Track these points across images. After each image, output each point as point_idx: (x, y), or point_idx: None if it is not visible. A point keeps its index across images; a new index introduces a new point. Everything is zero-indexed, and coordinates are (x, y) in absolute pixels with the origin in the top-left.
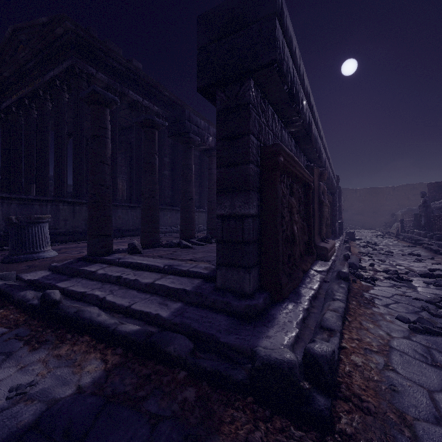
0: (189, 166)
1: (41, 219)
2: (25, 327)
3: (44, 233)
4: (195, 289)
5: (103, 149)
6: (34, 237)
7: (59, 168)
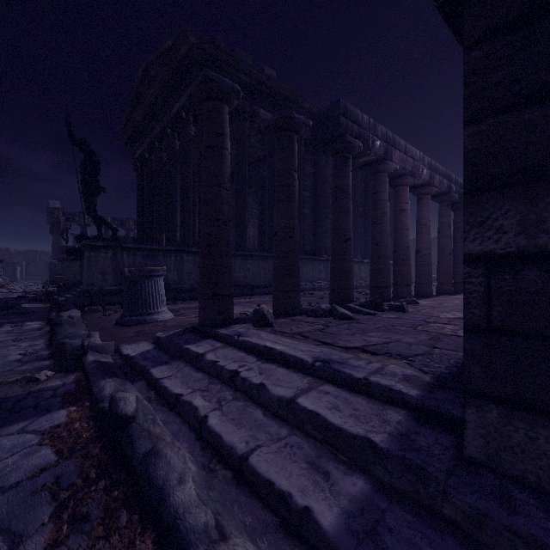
0: (344, 188)
1: (155, 272)
2: (79, 458)
3: (158, 289)
4: (400, 448)
5: (219, 166)
6: (148, 295)
7: (184, 214)
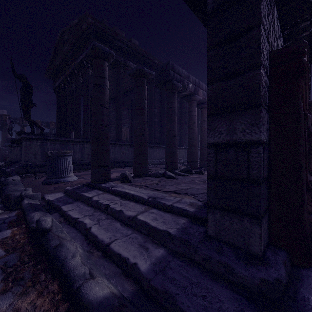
0: (172, 109)
1: (66, 154)
2: (18, 252)
3: (68, 163)
4: (181, 234)
5: (102, 95)
6: (62, 166)
7: (85, 120)
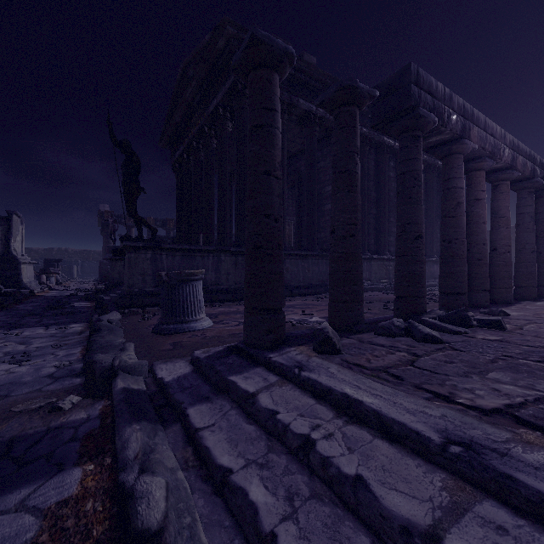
0: (415, 174)
1: (193, 276)
2: None
3: (196, 294)
4: None
5: (269, 149)
6: (185, 301)
7: (222, 212)
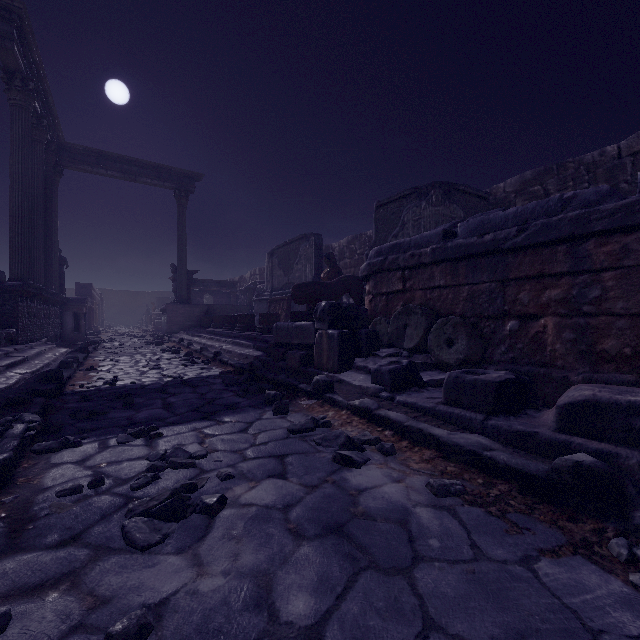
0: None
1: None
2: None
3: None
4: None
5: None
6: None
7: None
